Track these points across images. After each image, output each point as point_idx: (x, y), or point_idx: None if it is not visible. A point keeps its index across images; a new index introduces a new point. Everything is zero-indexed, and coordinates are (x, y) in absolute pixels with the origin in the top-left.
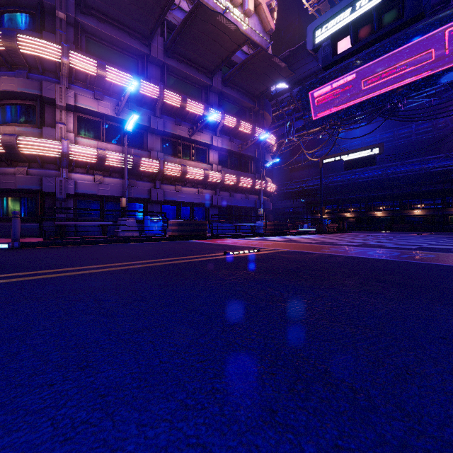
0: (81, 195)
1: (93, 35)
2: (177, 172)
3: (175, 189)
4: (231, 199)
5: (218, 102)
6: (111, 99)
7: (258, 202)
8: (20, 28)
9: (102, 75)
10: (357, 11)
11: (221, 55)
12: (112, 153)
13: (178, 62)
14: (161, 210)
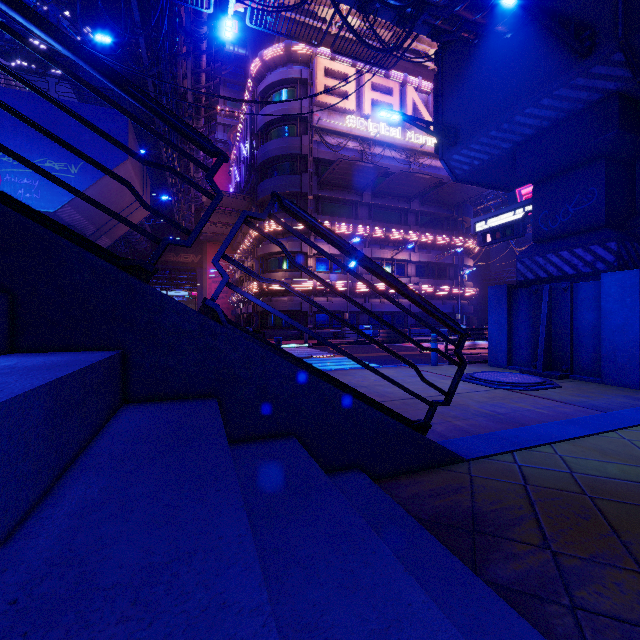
0: (319, 311)
1: (325, 199)
2: (382, 289)
3: (379, 302)
4: None
5: (415, 220)
6: None
7: (456, 307)
8: None
9: (334, 230)
10: (495, 222)
11: (419, 189)
12: (339, 282)
13: (382, 199)
14: (368, 319)
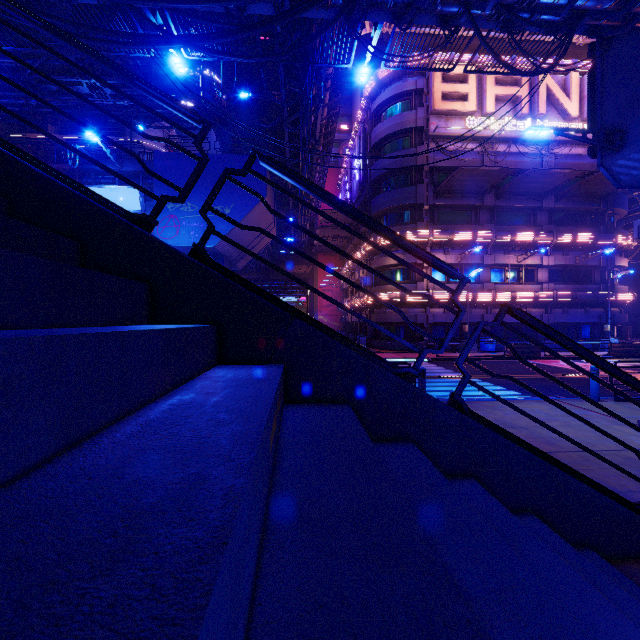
0: (435, 323)
1: (441, 207)
2: (507, 299)
3: None
4: (564, 315)
5: (548, 219)
6: (454, 251)
7: (604, 316)
8: (400, 221)
9: (452, 239)
10: None
11: (554, 184)
12: None
13: (506, 200)
14: (490, 330)
